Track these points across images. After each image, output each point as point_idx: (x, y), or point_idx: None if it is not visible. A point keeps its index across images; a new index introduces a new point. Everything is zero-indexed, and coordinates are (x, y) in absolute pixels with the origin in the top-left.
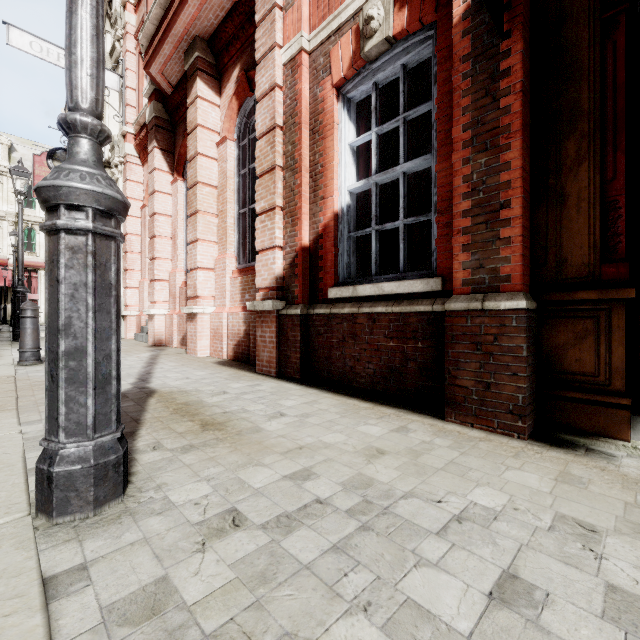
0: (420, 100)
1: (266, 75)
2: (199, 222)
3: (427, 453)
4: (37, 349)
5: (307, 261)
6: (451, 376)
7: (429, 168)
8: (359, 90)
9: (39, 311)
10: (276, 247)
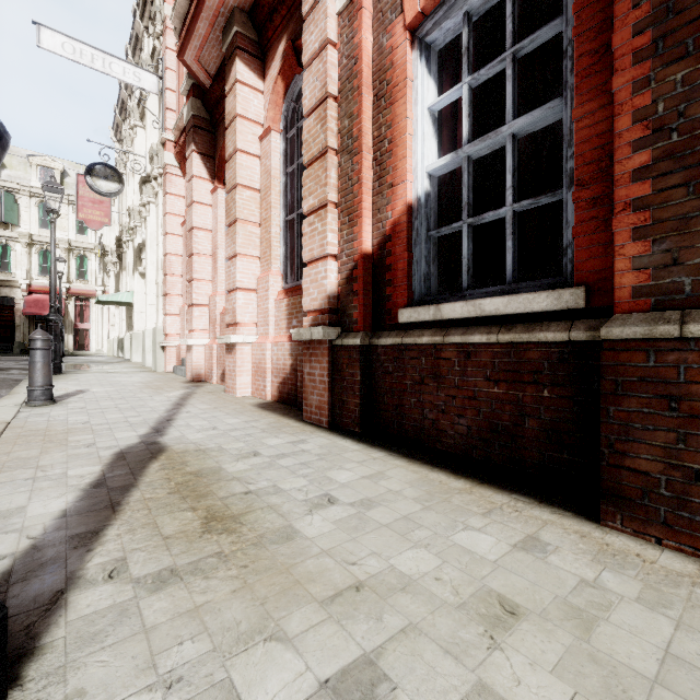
0: (538, 27)
1: (315, 31)
2: (238, 233)
3: (604, 619)
4: (48, 387)
5: (369, 273)
6: (614, 451)
7: (552, 127)
8: (443, 28)
9: (91, 341)
10: (328, 256)
